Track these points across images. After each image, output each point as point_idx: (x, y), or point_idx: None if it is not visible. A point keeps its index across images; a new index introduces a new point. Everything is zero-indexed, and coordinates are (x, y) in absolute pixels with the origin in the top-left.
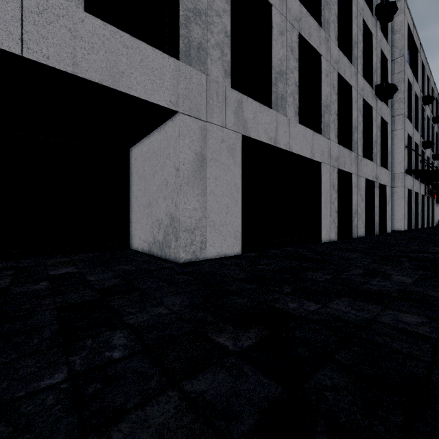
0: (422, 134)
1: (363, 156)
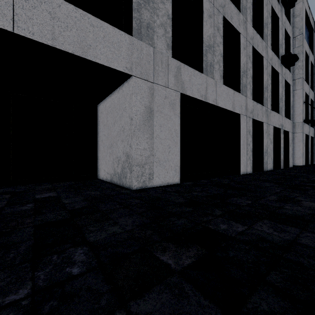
0: None
1: (272, 110)
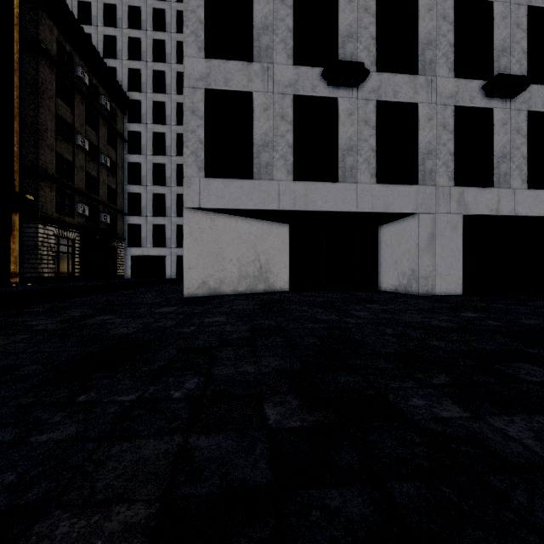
0: None
1: None
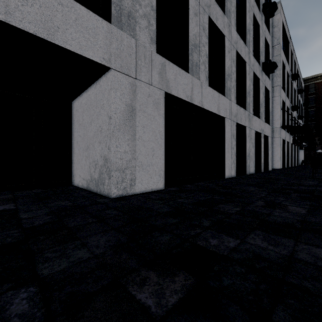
0: (291, 101)
1: (253, 114)
